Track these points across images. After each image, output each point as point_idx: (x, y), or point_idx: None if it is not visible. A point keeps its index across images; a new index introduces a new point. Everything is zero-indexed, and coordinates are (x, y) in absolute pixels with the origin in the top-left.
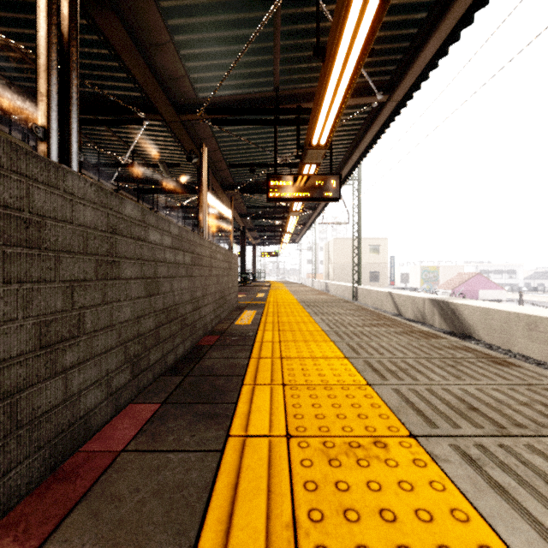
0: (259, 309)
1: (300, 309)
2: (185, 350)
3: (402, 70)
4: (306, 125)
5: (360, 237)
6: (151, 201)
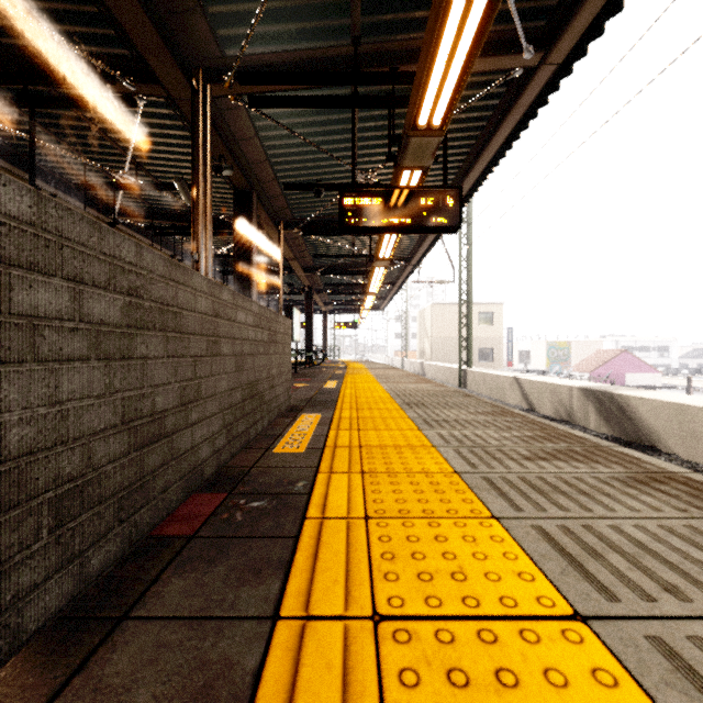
0: (325, 412)
1: (396, 412)
2: (88, 578)
3: (571, 4)
4: (404, 107)
5: (470, 301)
6: (179, 249)
